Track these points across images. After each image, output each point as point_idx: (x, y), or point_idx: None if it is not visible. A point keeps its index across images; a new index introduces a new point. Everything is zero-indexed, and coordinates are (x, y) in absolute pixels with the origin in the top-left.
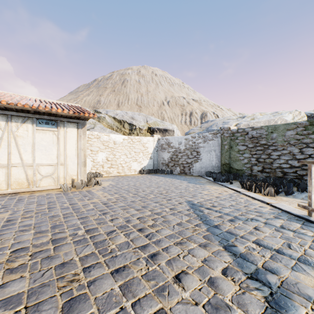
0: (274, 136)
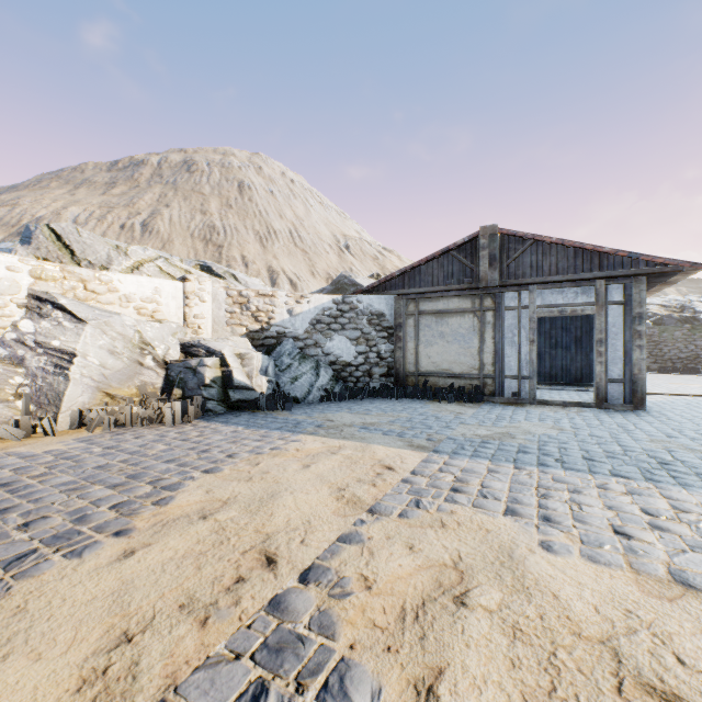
0: (665, 335)
